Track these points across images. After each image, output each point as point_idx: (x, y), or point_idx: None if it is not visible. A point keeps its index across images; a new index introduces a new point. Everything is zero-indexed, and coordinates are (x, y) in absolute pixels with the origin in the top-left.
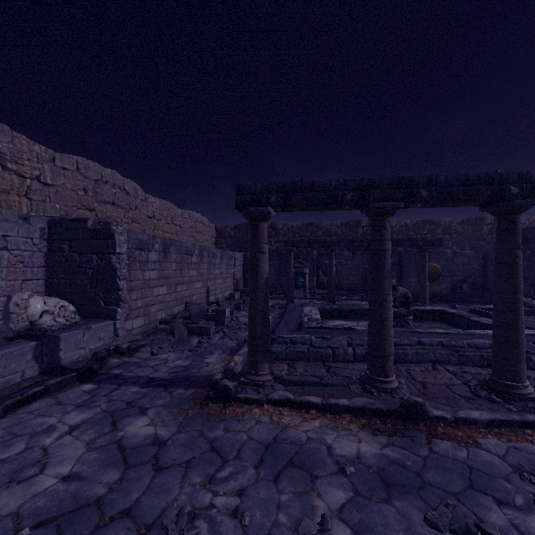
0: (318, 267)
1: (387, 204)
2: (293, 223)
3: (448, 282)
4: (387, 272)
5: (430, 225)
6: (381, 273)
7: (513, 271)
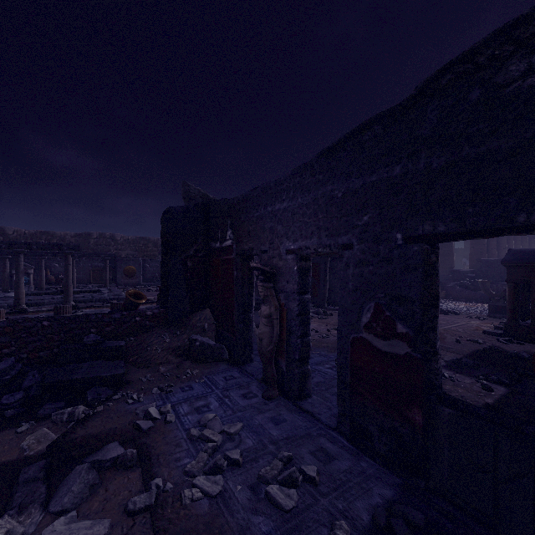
0: (48, 269)
1: (20, 250)
2: (26, 230)
3: (141, 277)
4: (21, 271)
5: (144, 241)
6: (18, 272)
7: (67, 271)
